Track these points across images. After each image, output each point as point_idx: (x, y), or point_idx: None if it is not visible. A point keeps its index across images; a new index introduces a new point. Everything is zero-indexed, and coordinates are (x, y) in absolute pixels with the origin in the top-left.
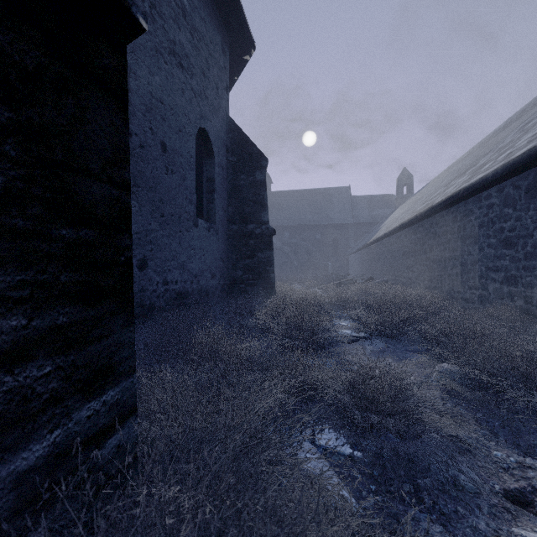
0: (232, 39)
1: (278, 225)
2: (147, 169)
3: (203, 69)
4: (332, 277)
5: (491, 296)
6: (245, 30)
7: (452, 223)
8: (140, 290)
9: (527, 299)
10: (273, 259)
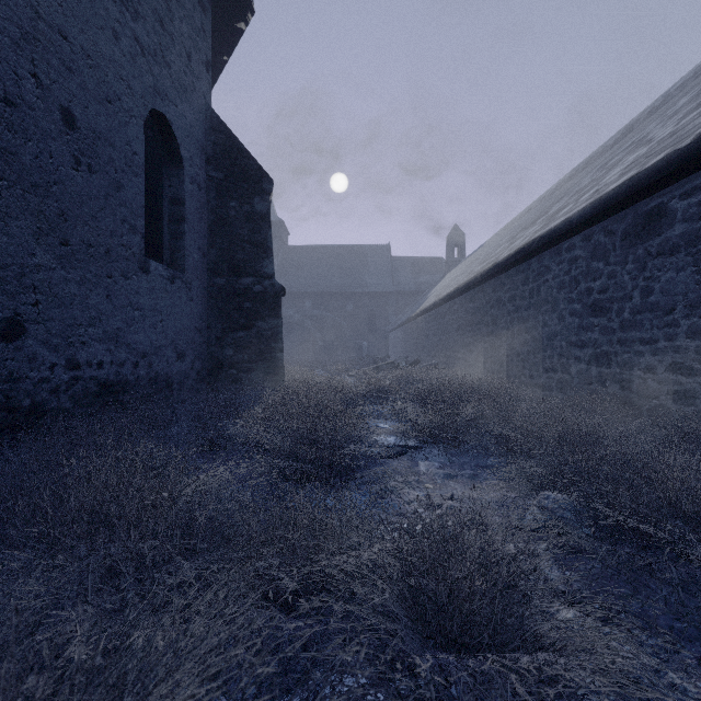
0: None
1: (297, 291)
2: (24, 150)
3: (160, 15)
4: (368, 360)
5: (574, 381)
6: None
7: (522, 285)
8: (5, 379)
9: (624, 383)
10: (281, 331)
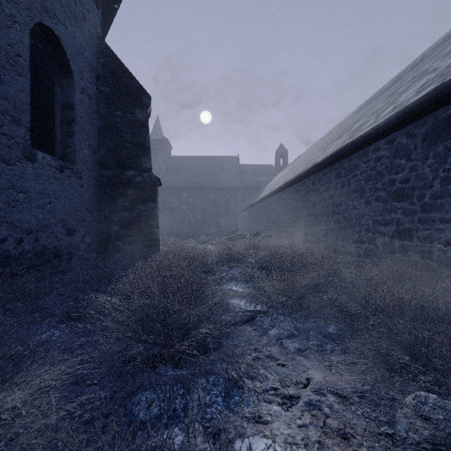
0: None
1: (177, 186)
2: None
3: None
4: (224, 232)
5: (379, 250)
6: None
7: (336, 179)
8: None
9: (425, 253)
10: (157, 212)
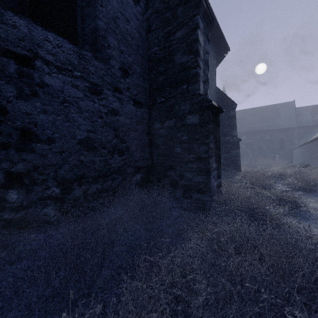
0: (218, 49)
1: (238, 131)
2: None
3: None
4: (278, 164)
5: None
6: (225, 44)
7: None
8: None
9: None
10: (239, 154)
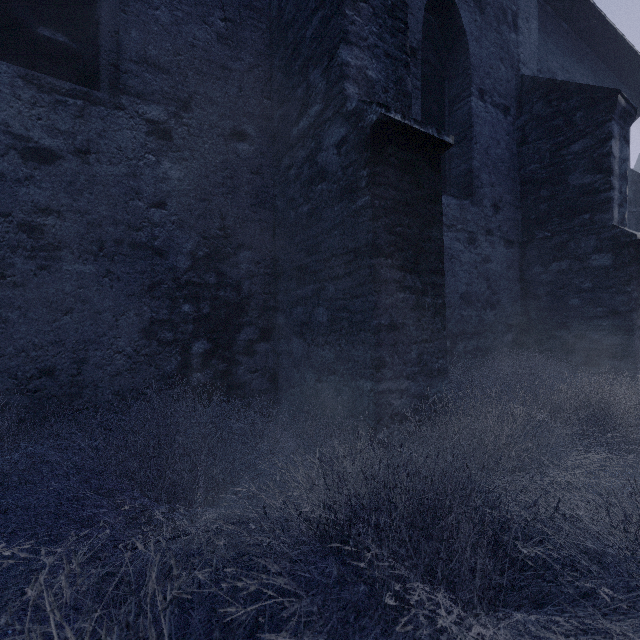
0: (635, 92)
1: None
2: None
3: None
4: None
5: None
6: None
7: None
8: None
9: None
10: None
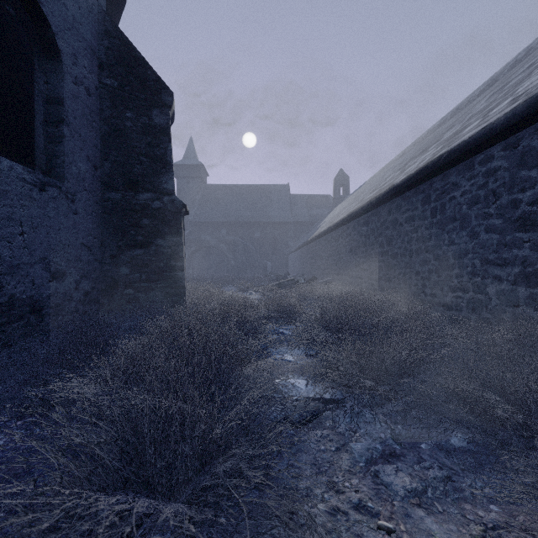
0: None
1: (214, 221)
2: None
3: None
4: (271, 277)
5: (492, 302)
6: None
7: (422, 205)
8: None
9: None
10: (181, 249)
